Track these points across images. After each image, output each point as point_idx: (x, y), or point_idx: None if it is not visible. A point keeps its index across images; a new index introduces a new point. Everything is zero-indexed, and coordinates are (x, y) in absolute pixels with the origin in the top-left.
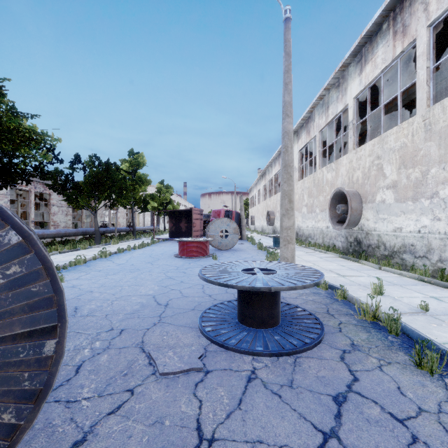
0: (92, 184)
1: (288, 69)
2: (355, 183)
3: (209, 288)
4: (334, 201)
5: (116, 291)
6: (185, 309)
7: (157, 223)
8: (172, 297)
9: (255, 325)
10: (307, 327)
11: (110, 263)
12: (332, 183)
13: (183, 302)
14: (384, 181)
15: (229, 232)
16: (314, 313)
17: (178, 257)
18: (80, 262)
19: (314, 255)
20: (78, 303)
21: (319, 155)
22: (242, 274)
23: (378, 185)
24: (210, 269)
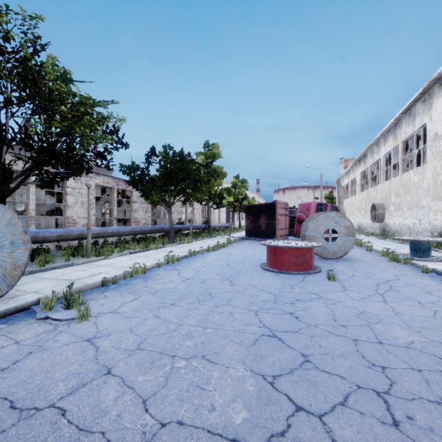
0: (165, 177)
1: None
2: None
3: (425, 434)
4: None
5: (155, 384)
6: None
7: (232, 220)
8: None
9: None
10: None
11: (174, 275)
12: None
13: None
14: None
15: (338, 232)
16: None
17: (267, 269)
18: (137, 272)
19: None
20: None
21: None
22: None
23: None
24: None
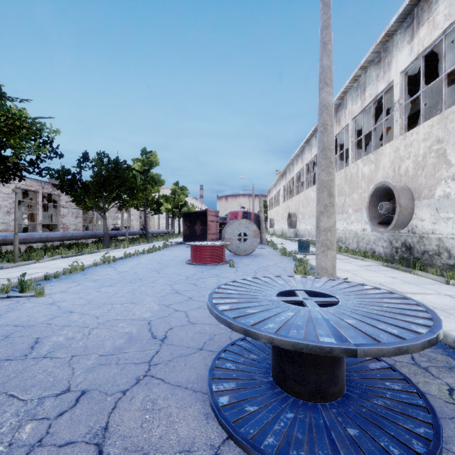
0: (99, 183)
1: (327, 24)
2: (404, 176)
3: None
4: (374, 199)
5: (102, 312)
6: (190, 349)
7: (172, 226)
8: (174, 325)
9: (306, 395)
10: (399, 401)
11: (111, 271)
12: (370, 177)
13: (188, 334)
14: (448, 170)
15: (248, 235)
16: (394, 365)
17: (189, 263)
18: (76, 270)
19: (350, 262)
20: (43, 332)
21: (352, 146)
22: (281, 305)
23: (438, 175)
24: (226, 293)
